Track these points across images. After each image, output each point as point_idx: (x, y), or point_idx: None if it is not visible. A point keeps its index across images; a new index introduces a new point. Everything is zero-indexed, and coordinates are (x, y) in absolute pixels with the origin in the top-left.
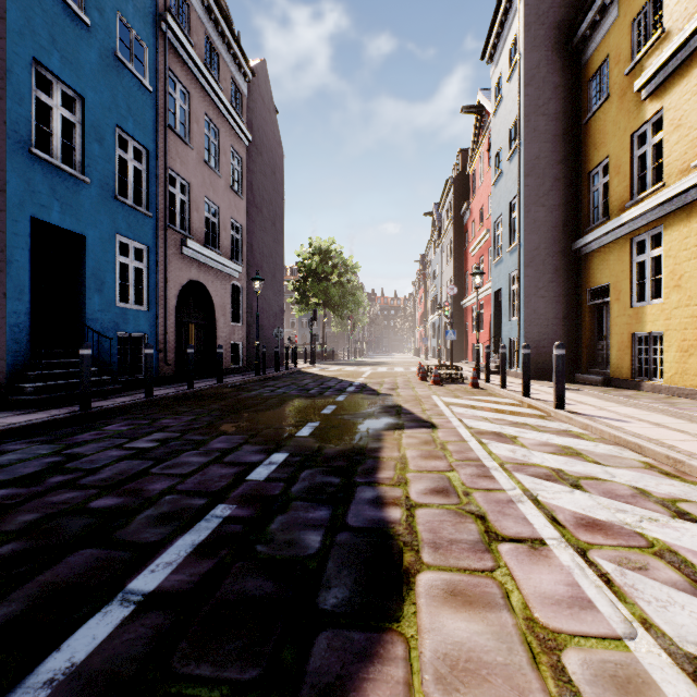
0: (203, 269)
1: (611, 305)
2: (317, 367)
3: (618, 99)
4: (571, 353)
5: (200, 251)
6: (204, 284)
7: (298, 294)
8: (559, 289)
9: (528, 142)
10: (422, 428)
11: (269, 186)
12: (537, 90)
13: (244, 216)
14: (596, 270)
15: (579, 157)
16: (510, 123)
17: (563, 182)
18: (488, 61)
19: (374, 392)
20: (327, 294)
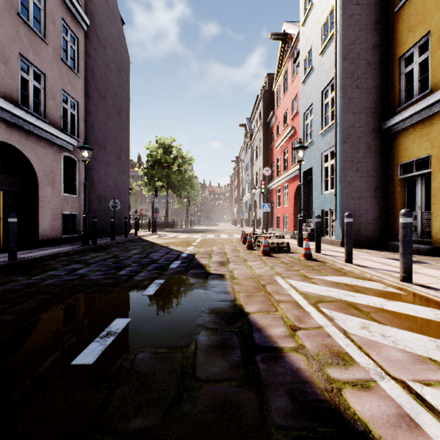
0: (16, 131)
1: (434, 175)
2: (157, 234)
3: None
4: (381, 222)
5: (7, 107)
6: (18, 148)
7: (147, 178)
8: (371, 164)
9: (345, 28)
10: None
11: (114, 80)
12: None
13: (81, 94)
14: (411, 145)
15: (390, 44)
16: (322, 21)
17: (375, 67)
18: None
19: (201, 271)
20: (169, 178)
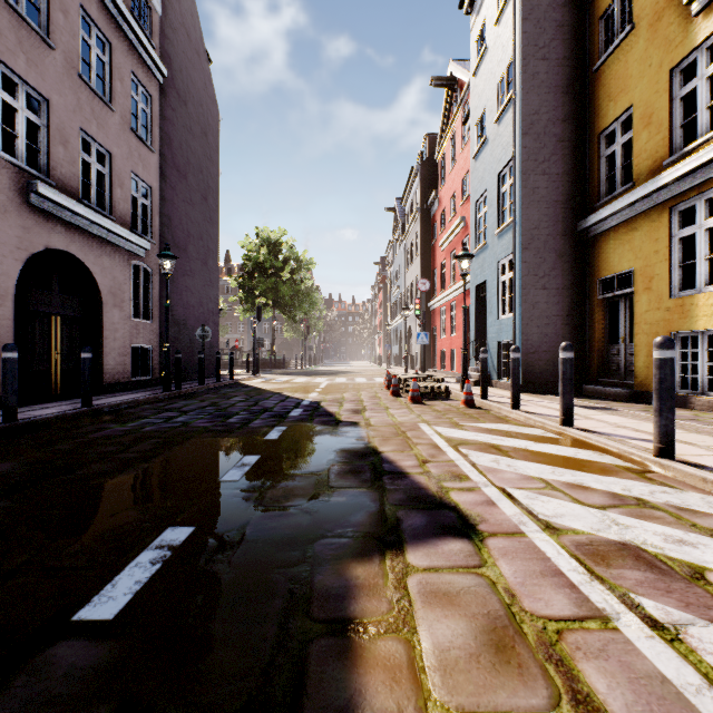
0: (76, 235)
1: (637, 297)
2: (261, 378)
3: (648, 28)
4: (576, 359)
5: (68, 205)
6: (79, 258)
7: (243, 292)
8: (562, 279)
9: (526, 91)
10: (445, 538)
11: (198, 149)
12: (537, 27)
13: (156, 175)
14: (612, 254)
15: (587, 114)
16: (499, 75)
17: (567, 145)
18: (467, 10)
19: (330, 419)
20: (276, 293)
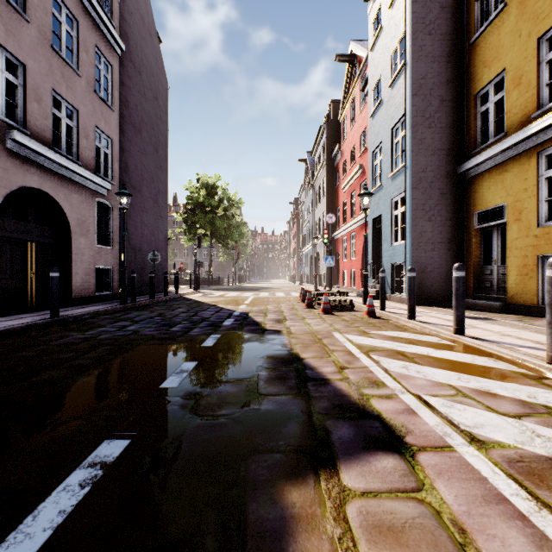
0: (49, 176)
1: (508, 226)
2: (201, 293)
3: (518, 5)
4: None
5: (41, 151)
6: (51, 195)
7: (187, 225)
8: (445, 212)
9: (416, 60)
10: (376, 453)
11: (150, 110)
12: (424, 8)
13: (115, 130)
14: (486, 192)
15: (465, 79)
16: (392, 49)
17: (449, 104)
18: None
19: (257, 327)
20: (213, 225)
